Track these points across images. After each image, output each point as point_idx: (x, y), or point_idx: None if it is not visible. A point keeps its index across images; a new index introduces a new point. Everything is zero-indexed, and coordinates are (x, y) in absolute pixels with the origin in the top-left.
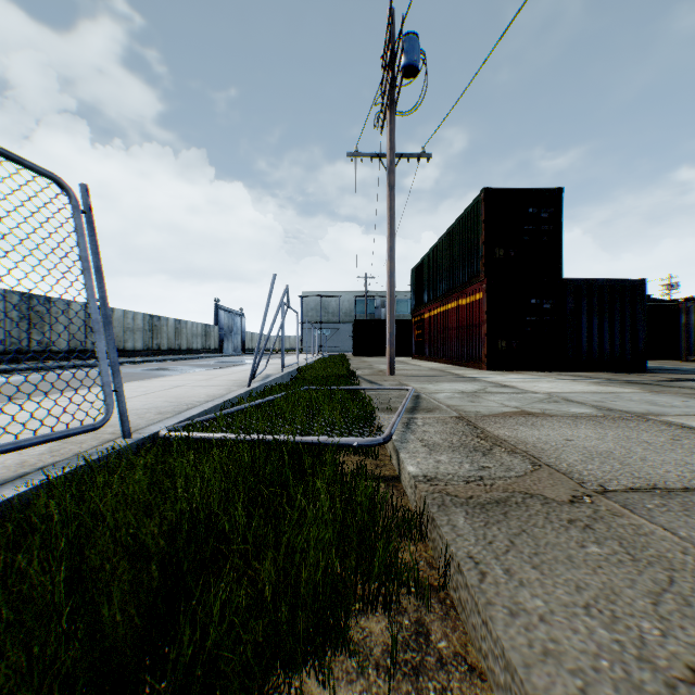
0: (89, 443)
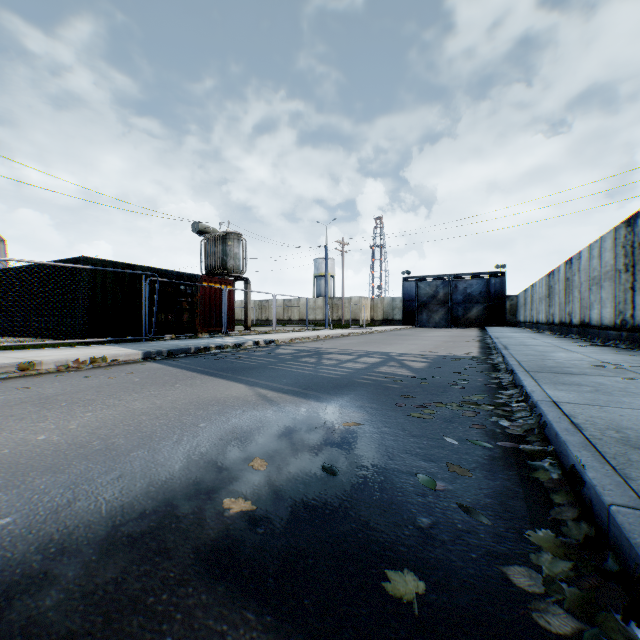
0: (1, 352)
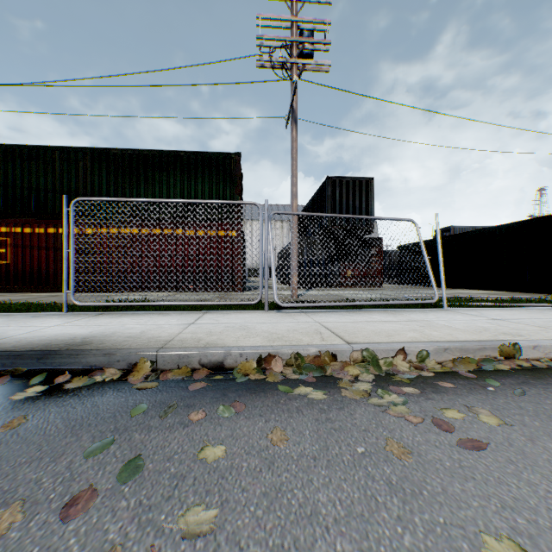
0: None
